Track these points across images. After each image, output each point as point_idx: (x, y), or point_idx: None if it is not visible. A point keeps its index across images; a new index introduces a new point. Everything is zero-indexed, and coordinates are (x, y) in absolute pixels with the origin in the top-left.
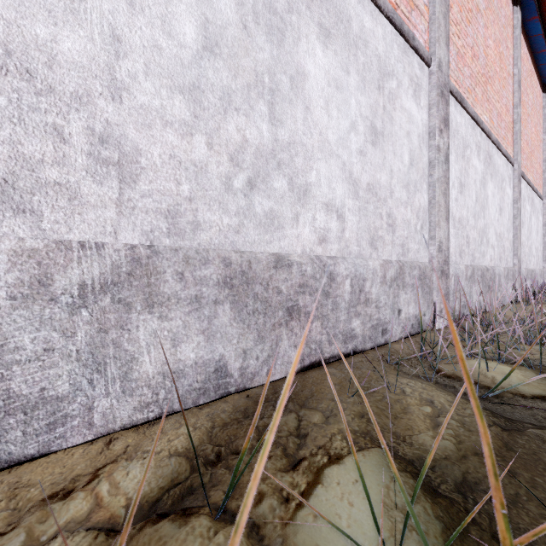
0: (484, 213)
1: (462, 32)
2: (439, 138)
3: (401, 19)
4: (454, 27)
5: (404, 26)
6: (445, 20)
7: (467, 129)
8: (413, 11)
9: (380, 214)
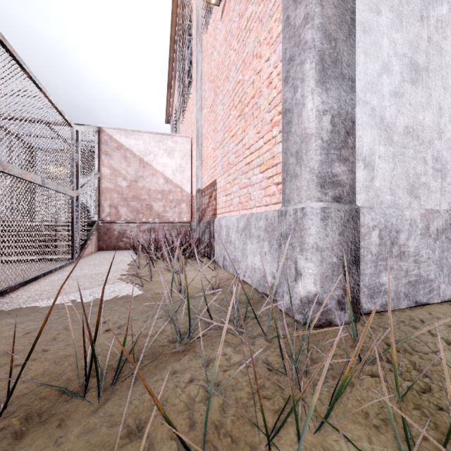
0: None
1: None
2: None
3: None
4: None
5: None
6: None
7: None
8: None
9: None
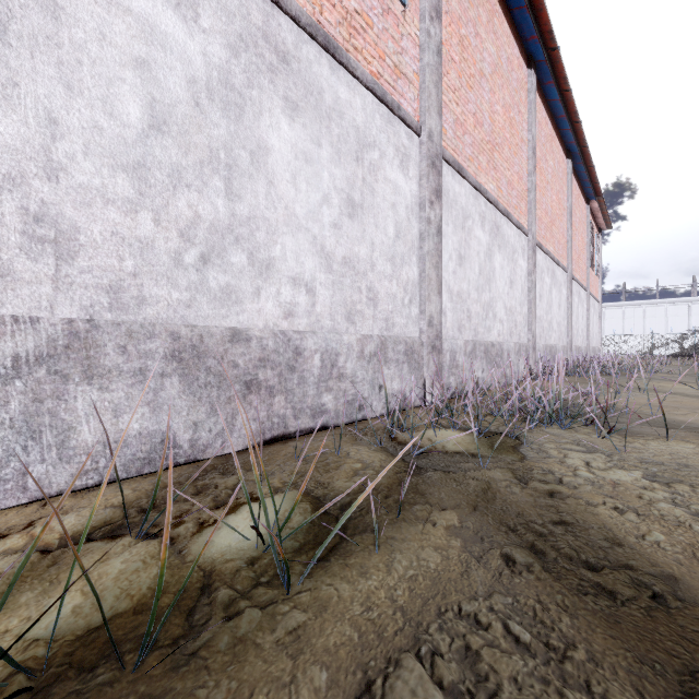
0: (490, 286)
1: (462, 99)
2: (430, 210)
3: (383, 89)
4: (451, 94)
5: (388, 97)
6: (437, 89)
7: (469, 199)
8: (400, 79)
9: (359, 288)
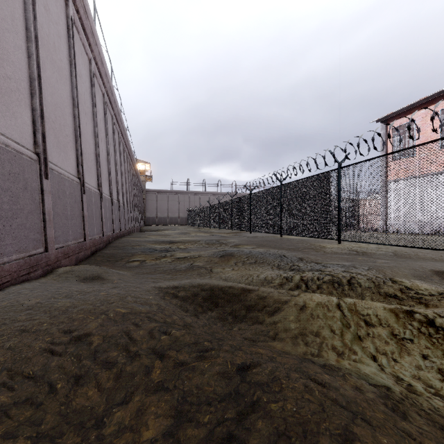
0: None
1: None
2: None
3: None
4: None
5: None
6: None
7: None
8: None
9: None
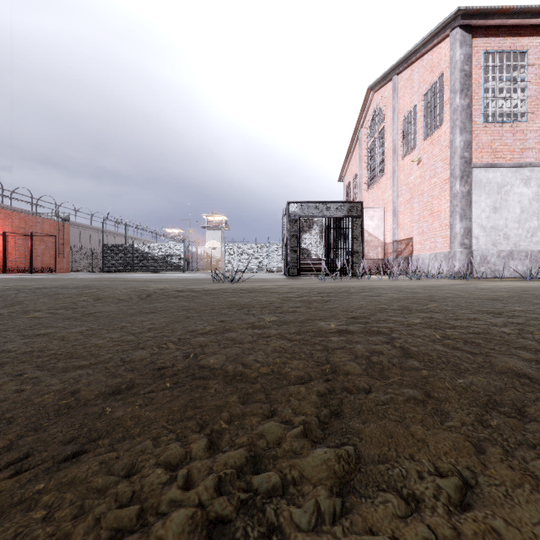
0: None
1: None
2: None
3: None
4: None
5: None
6: None
7: None
8: None
9: None
